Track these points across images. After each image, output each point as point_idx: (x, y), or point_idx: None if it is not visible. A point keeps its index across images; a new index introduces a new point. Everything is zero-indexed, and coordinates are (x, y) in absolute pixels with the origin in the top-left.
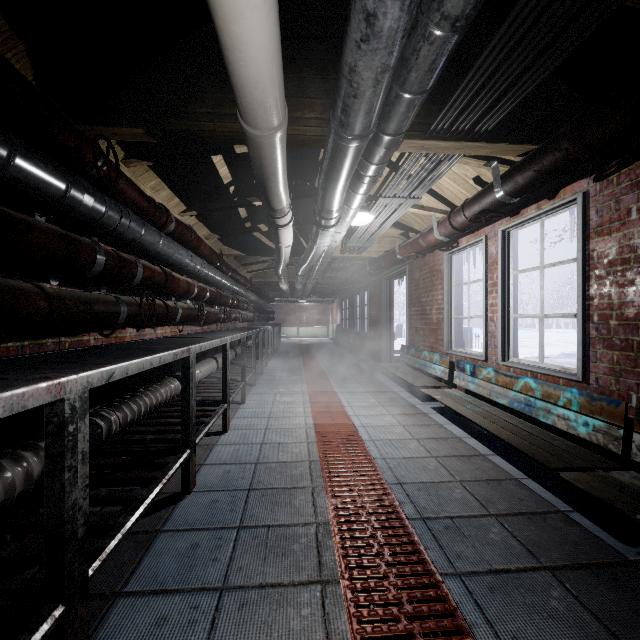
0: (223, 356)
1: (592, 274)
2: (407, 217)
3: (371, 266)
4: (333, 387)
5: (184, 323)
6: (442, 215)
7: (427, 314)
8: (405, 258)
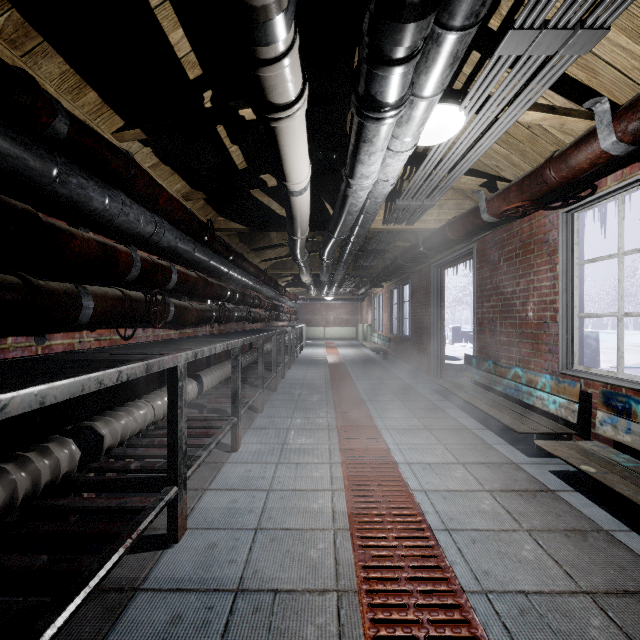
0: (169, 391)
1: None
2: (494, 157)
3: (427, 242)
4: (373, 417)
5: (137, 325)
6: (588, 124)
7: (516, 311)
8: (500, 215)
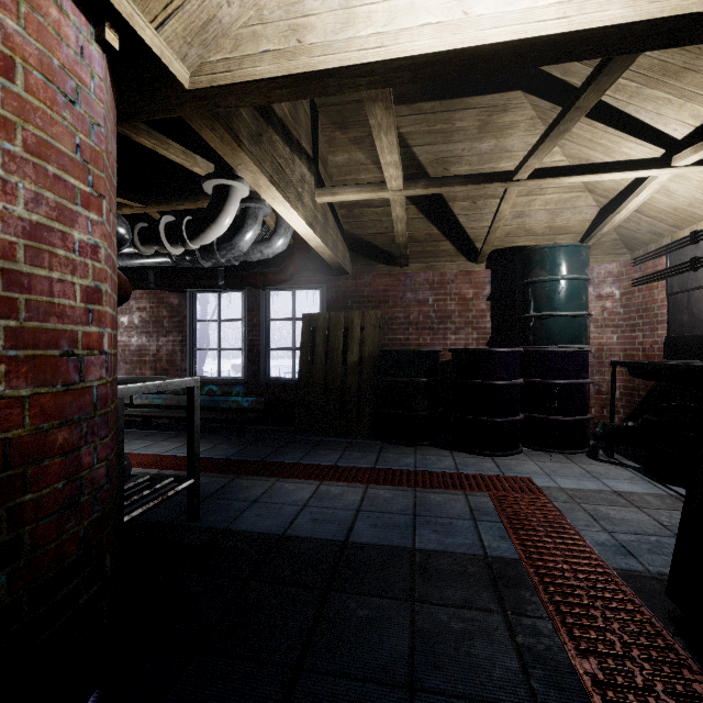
0: None
1: (119, 331)
2: None
3: None
4: None
5: None
6: None
7: None
8: None
